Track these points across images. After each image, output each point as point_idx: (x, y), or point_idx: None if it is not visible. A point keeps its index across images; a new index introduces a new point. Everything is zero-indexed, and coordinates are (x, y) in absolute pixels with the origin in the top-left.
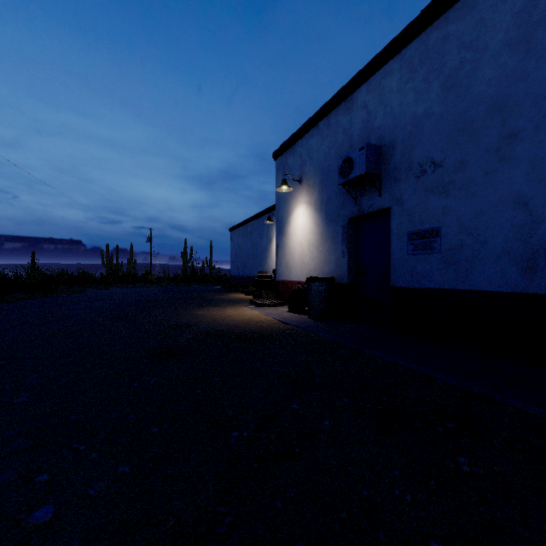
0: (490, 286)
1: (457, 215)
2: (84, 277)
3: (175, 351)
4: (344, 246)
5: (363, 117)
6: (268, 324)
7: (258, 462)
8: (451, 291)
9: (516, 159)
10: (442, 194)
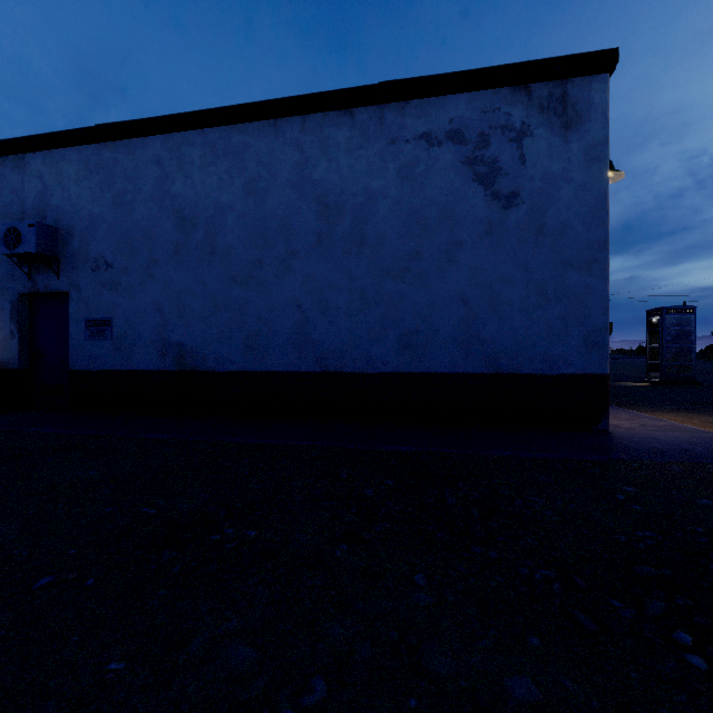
0: (143, 366)
1: (124, 310)
2: None
3: None
4: (13, 325)
5: (38, 187)
6: None
7: None
8: (120, 371)
9: (157, 278)
10: (113, 290)
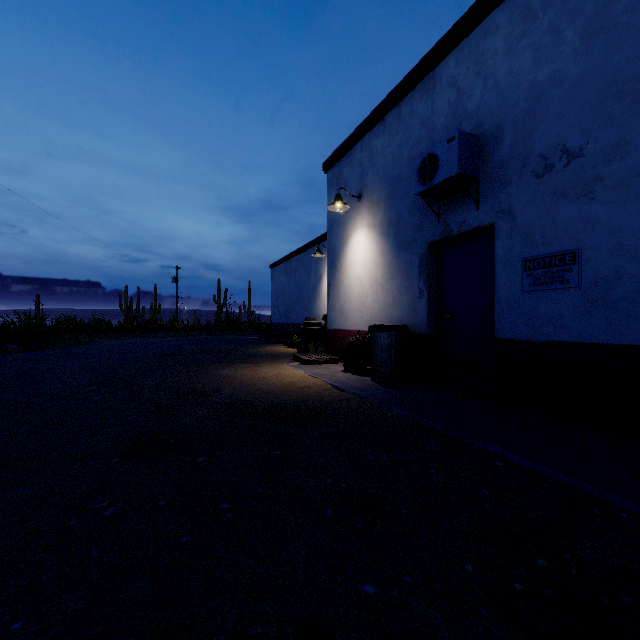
0: None
1: (610, 228)
2: (95, 325)
3: (171, 441)
4: (421, 281)
5: (450, 99)
6: (316, 391)
7: None
8: (599, 346)
9: None
10: (582, 197)
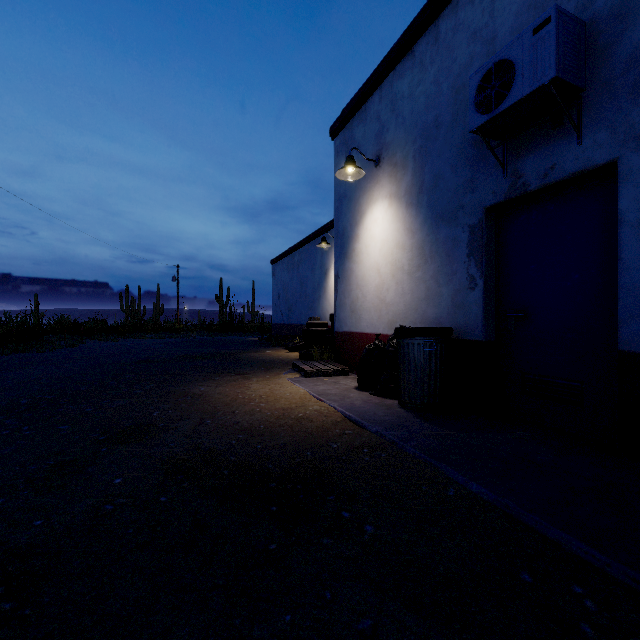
0: None
1: None
2: (89, 325)
3: None
4: (473, 265)
5: None
6: (321, 426)
7: None
8: None
9: None
10: None
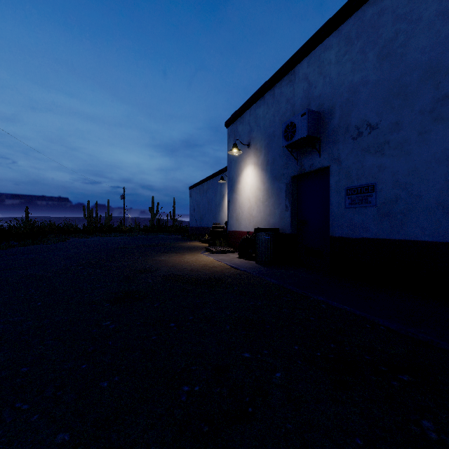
0: (424, 236)
1: (392, 172)
2: (68, 228)
3: (136, 295)
4: (287, 200)
5: (304, 87)
6: (221, 269)
7: (209, 426)
8: (386, 240)
9: None
10: (377, 153)
